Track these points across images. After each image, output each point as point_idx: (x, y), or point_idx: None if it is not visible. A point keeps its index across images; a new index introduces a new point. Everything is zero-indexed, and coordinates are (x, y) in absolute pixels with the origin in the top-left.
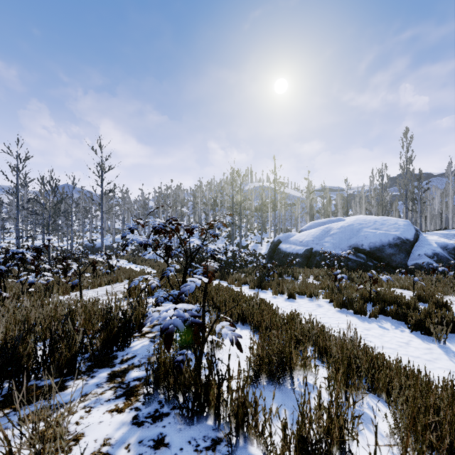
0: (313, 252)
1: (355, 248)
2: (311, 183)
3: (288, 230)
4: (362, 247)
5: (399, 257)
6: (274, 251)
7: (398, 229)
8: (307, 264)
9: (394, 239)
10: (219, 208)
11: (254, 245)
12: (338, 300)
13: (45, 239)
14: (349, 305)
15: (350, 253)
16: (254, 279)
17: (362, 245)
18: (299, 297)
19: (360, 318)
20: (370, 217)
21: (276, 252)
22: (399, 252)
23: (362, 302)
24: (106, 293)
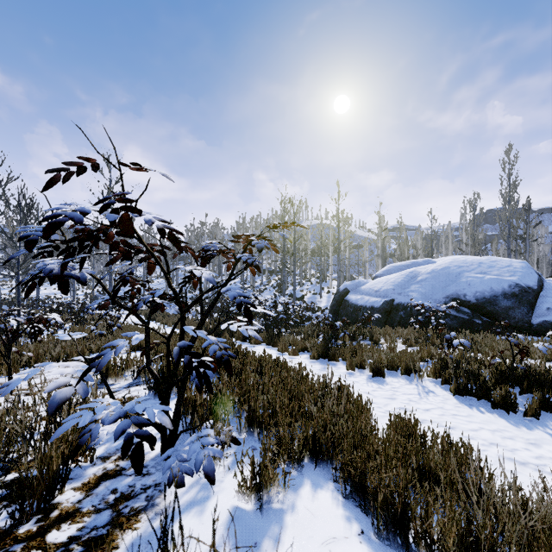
0: (395, 305)
1: (454, 299)
2: (382, 218)
3: (353, 278)
4: (466, 298)
5: (519, 311)
6: (339, 304)
7: (514, 274)
8: (386, 322)
9: (511, 286)
10: (266, 250)
11: (312, 297)
12: (459, 382)
13: (47, 290)
14: (480, 391)
15: (453, 306)
16: (316, 344)
17: (465, 295)
18: (389, 374)
19: (508, 418)
20: (471, 258)
21: (342, 305)
22: (519, 305)
23: (507, 388)
24: (29, 387)
